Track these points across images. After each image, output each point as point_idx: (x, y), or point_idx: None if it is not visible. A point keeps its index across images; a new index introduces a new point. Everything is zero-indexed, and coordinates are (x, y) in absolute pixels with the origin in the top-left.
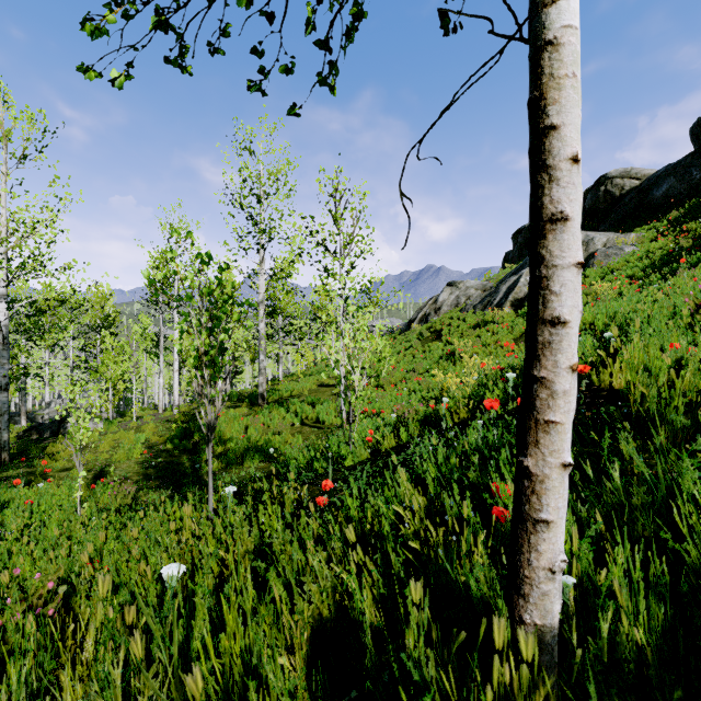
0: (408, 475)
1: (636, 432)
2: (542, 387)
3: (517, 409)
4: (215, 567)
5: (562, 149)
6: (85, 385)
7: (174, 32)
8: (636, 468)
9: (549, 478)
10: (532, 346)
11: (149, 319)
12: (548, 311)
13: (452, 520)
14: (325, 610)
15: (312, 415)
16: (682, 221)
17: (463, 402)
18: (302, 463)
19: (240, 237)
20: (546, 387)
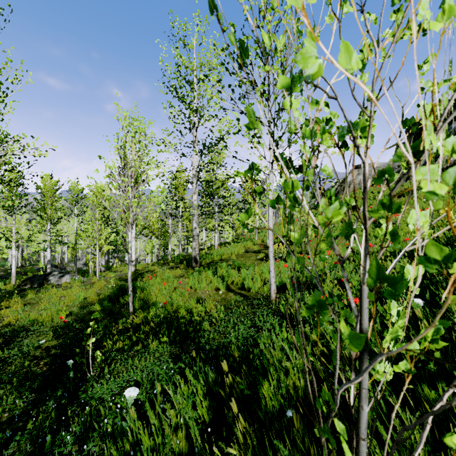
0: None
1: None
2: None
3: None
4: None
5: None
6: None
7: None
8: None
9: None
10: None
11: None
12: None
13: None
14: None
15: (238, 280)
16: None
17: None
18: None
19: (174, 116)
20: None
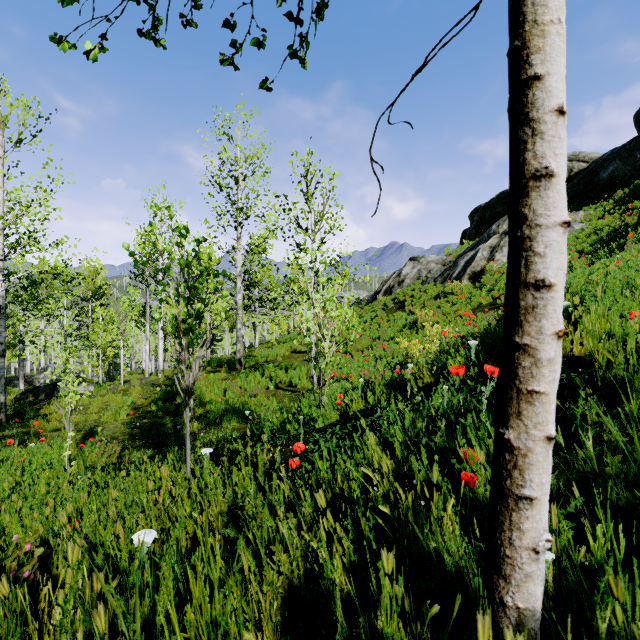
0: (376, 439)
1: (603, 398)
2: (525, 354)
3: (478, 374)
4: (190, 528)
5: (547, 100)
6: (74, 351)
7: (147, 3)
8: (606, 435)
9: (532, 451)
10: (514, 311)
11: (136, 291)
12: (531, 274)
13: (421, 485)
14: (295, 578)
15: (286, 379)
16: (627, 200)
17: (427, 368)
18: (276, 425)
19: (219, 215)
20: (529, 354)
